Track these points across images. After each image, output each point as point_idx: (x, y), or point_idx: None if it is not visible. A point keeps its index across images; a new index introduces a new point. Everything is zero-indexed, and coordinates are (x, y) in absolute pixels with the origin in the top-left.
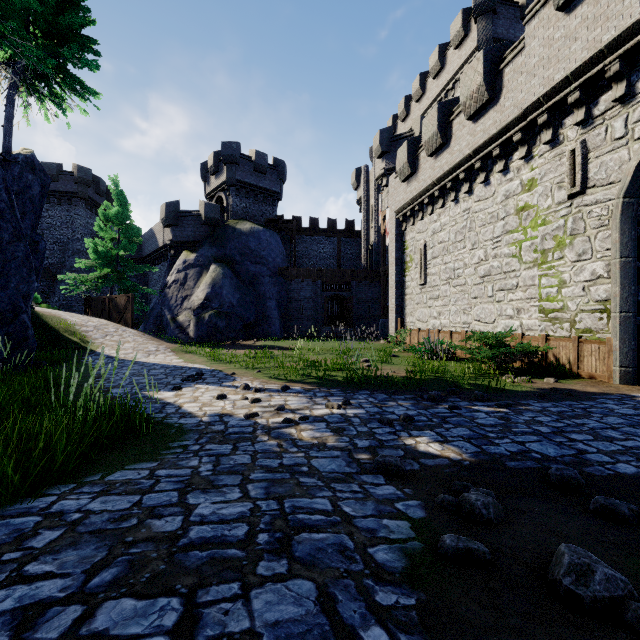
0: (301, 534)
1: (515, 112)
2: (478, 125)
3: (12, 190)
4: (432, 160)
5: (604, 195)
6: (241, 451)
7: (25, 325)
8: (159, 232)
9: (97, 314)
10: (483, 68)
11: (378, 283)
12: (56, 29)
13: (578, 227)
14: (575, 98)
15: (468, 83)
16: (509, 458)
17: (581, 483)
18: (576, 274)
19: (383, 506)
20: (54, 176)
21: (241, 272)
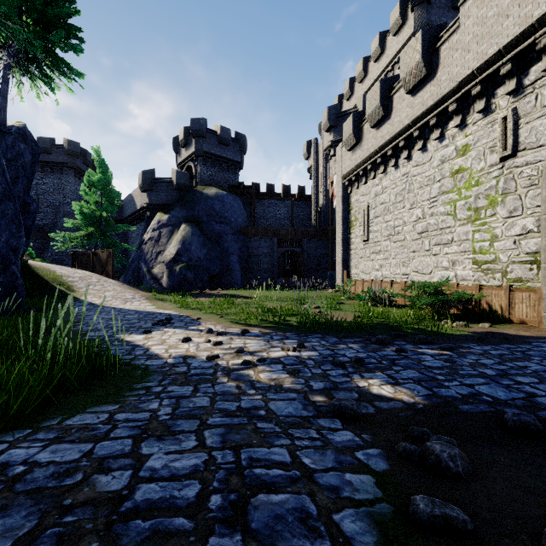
0: (258, 495)
1: (451, 85)
2: (416, 98)
3: (6, 157)
4: (375, 131)
5: (534, 157)
6: (201, 393)
7: (15, 275)
8: (137, 196)
9: (83, 267)
10: (421, 47)
11: (326, 240)
12: (45, 17)
13: (509, 187)
14: (507, 70)
15: (408, 61)
16: (461, 401)
17: (540, 429)
18: (507, 229)
19: (343, 456)
20: (48, 149)
21: (207, 231)
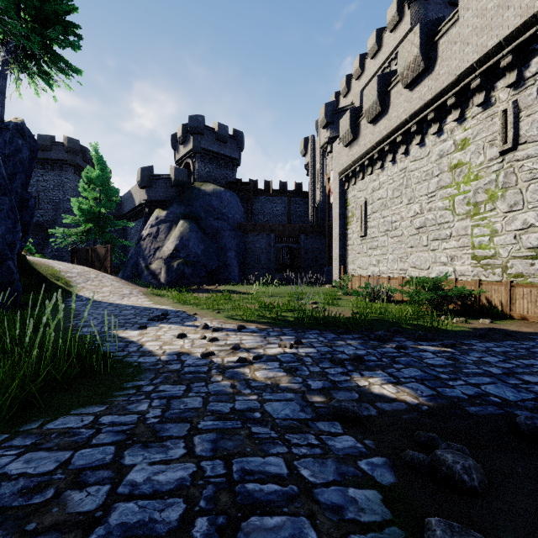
0: (250, 518)
1: (449, 78)
2: (414, 93)
3: (4, 153)
4: (372, 126)
5: (535, 150)
6: (194, 393)
7: (11, 270)
8: (136, 193)
9: (82, 262)
10: (419, 40)
11: (323, 236)
12: (43, 13)
13: (510, 181)
14: (507, 62)
15: (405, 55)
16: (468, 402)
17: None
18: (508, 224)
19: (345, 466)
20: (48, 146)
21: (205, 227)
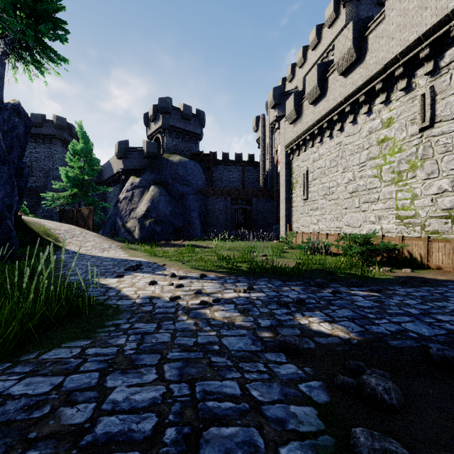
0: (210, 429)
1: (377, 67)
2: (348, 79)
3: (3, 129)
4: (312, 107)
5: (449, 127)
6: (163, 329)
7: (9, 228)
8: (114, 163)
9: (68, 221)
10: (352, 35)
11: (272, 199)
12: (36, 12)
13: (427, 153)
14: (425, 54)
15: (341, 47)
16: (390, 337)
17: None
18: (426, 189)
19: (288, 388)
20: (39, 123)
21: (172, 191)
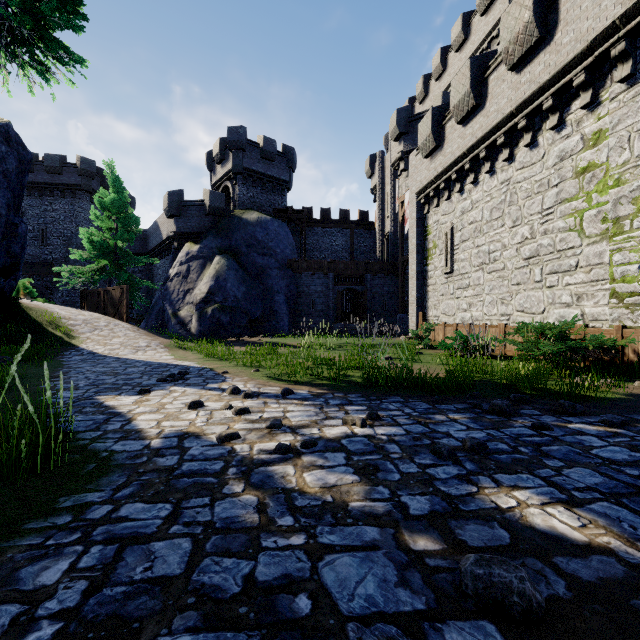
0: None
1: (577, 48)
2: (523, 75)
3: None
4: (462, 128)
5: None
6: (181, 525)
7: None
8: (163, 224)
9: (93, 308)
10: None
11: (395, 276)
12: None
13: None
14: None
15: (511, 23)
16: None
17: None
18: None
19: None
20: (57, 168)
21: (247, 264)
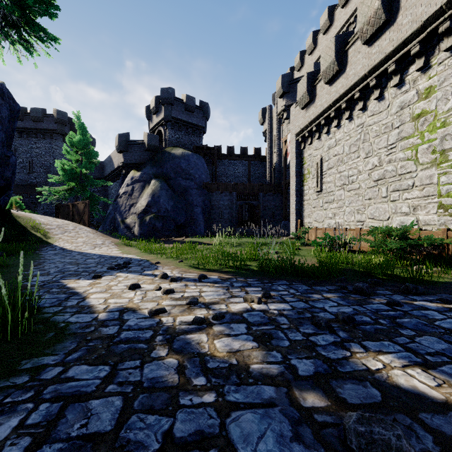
0: None
1: (413, 26)
2: (374, 47)
3: None
4: (328, 87)
5: None
6: (115, 384)
7: None
8: (115, 157)
9: (64, 217)
10: None
11: (280, 194)
12: None
13: None
14: None
15: (365, 10)
16: None
17: None
18: None
19: None
20: (40, 118)
21: (174, 186)
